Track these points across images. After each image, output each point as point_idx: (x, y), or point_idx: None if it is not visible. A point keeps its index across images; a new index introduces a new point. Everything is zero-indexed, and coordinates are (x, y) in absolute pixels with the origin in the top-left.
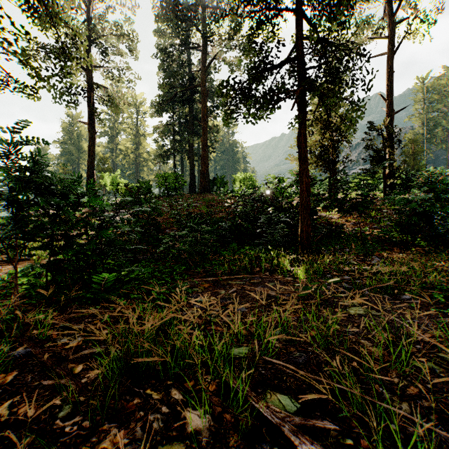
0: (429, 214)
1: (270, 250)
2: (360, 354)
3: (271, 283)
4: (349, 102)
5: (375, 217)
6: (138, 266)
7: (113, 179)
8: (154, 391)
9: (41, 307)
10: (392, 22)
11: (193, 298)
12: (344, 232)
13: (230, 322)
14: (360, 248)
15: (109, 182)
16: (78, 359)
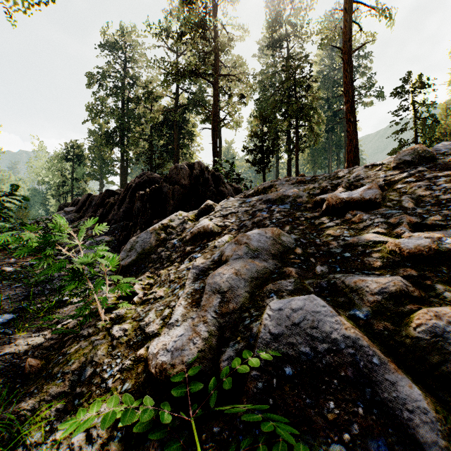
0: None
1: None
2: None
3: None
4: None
5: None
6: None
7: None
8: None
9: None
10: None
11: None
12: None
13: None
14: None
15: None
16: None
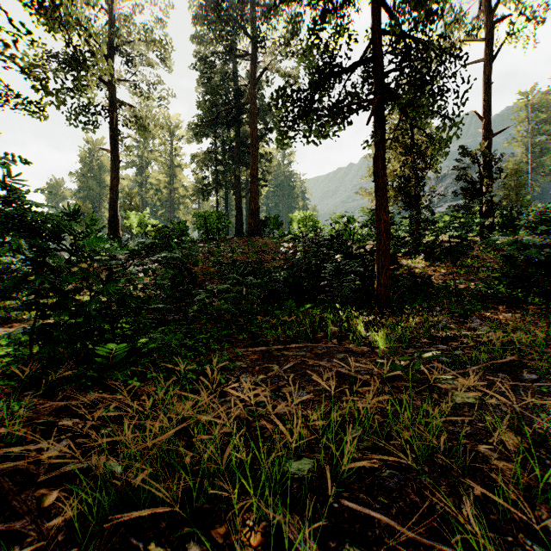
0: (546, 262)
1: (337, 309)
2: (482, 473)
3: (341, 355)
4: (441, 115)
5: (471, 266)
6: (164, 331)
7: (140, 219)
8: (162, 546)
9: (25, 390)
10: (490, 21)
11: (235, 376)
12: (433, 285)
13: (285, 415)
14: (456, 306)
15: (136, 223)
16: (55, 479)
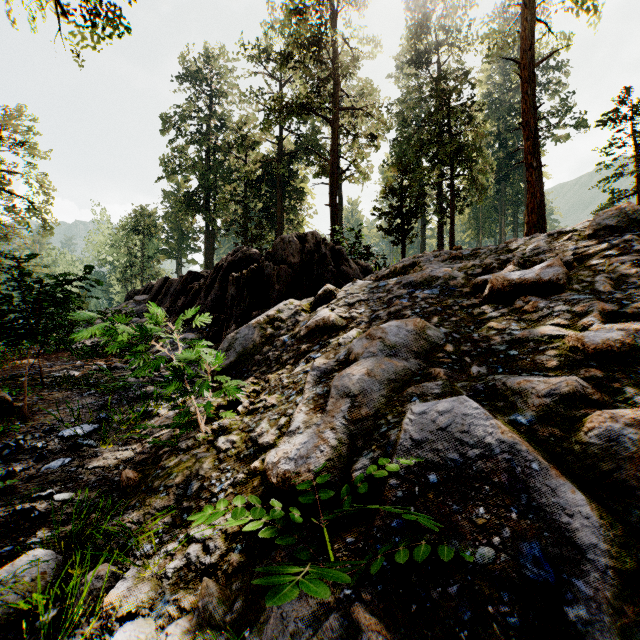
0: None
1: None
2: None
3: None
4: None
5: None
6: None
7: None
8: None
9: None
10: None
11: None
12: None
13: None
14: None
15: None
16: None
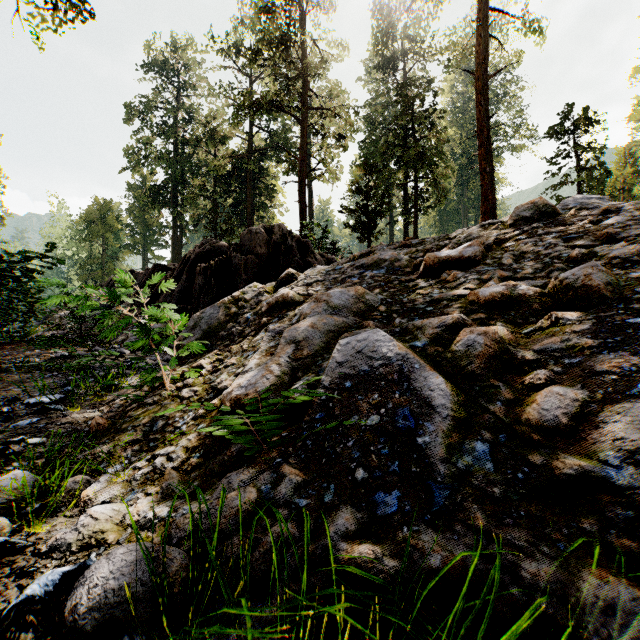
0: None
1: None
2: None
3: None
4: None
5: None
6: None
7: None
8: None
9: None
10: None
11: None
12: None
13: None
14: None
15: None
16: None
